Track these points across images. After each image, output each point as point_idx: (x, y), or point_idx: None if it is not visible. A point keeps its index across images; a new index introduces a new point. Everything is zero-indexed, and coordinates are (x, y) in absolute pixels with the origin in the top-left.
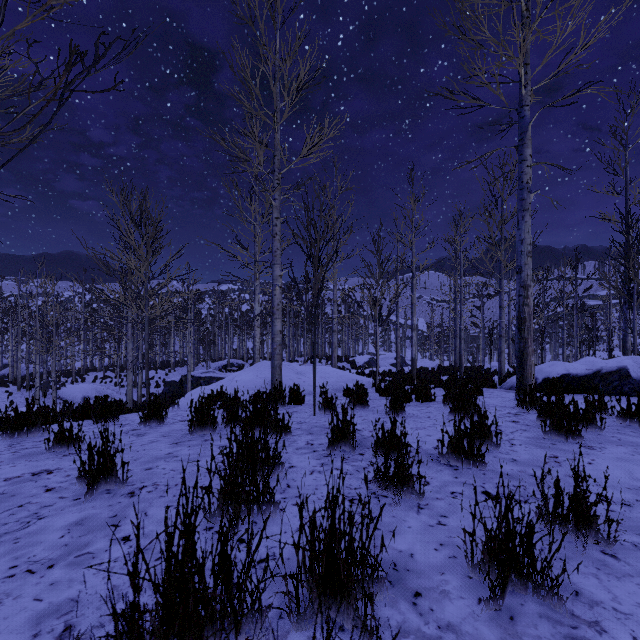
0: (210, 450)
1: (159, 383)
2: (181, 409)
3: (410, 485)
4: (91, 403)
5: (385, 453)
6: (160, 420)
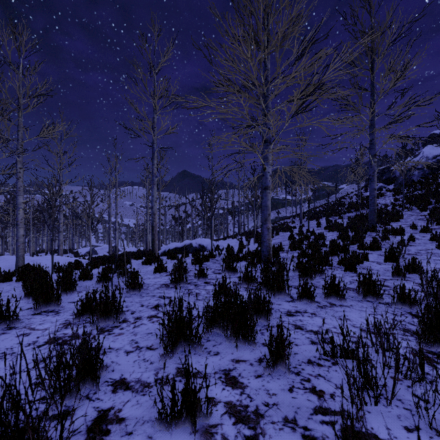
0: (4, 286)
1: None
2: None
3: (89, 276)
4: None
5: (82, 270)
6: None
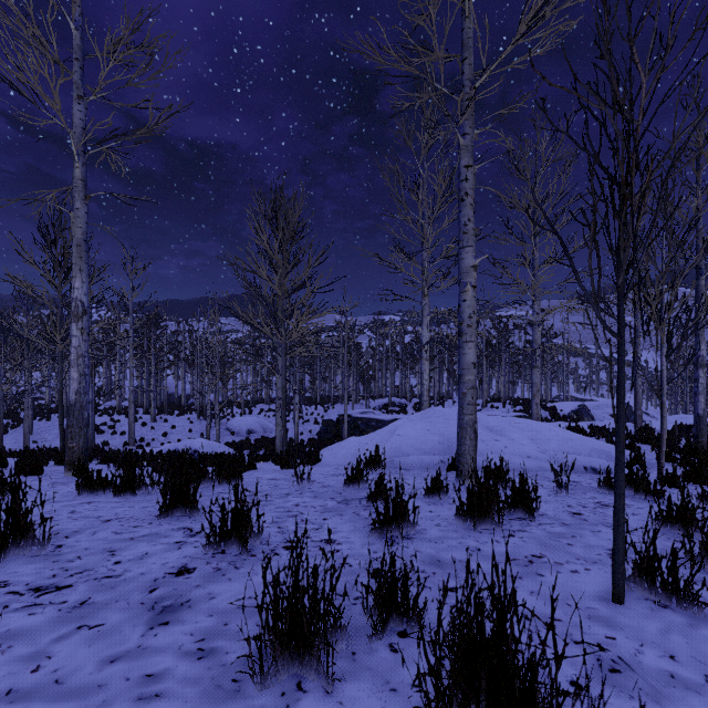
0: None
1: (318, 420)
2: (312, 486)
3: None
4: (254, 437)
5: None
6: (242, 544)
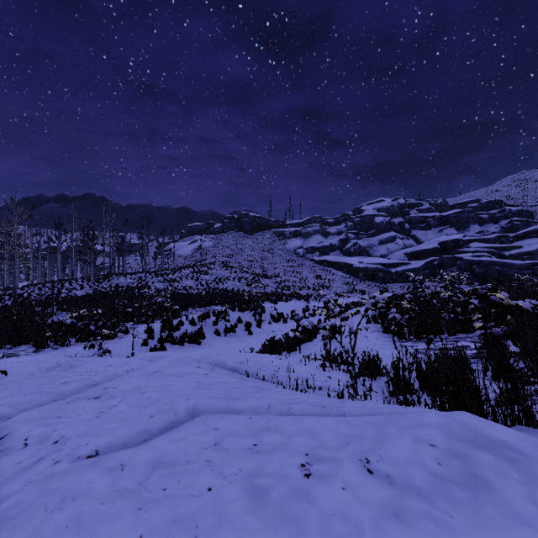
0: None
1: None
2: None
3: None
4: None
5: None
6: None
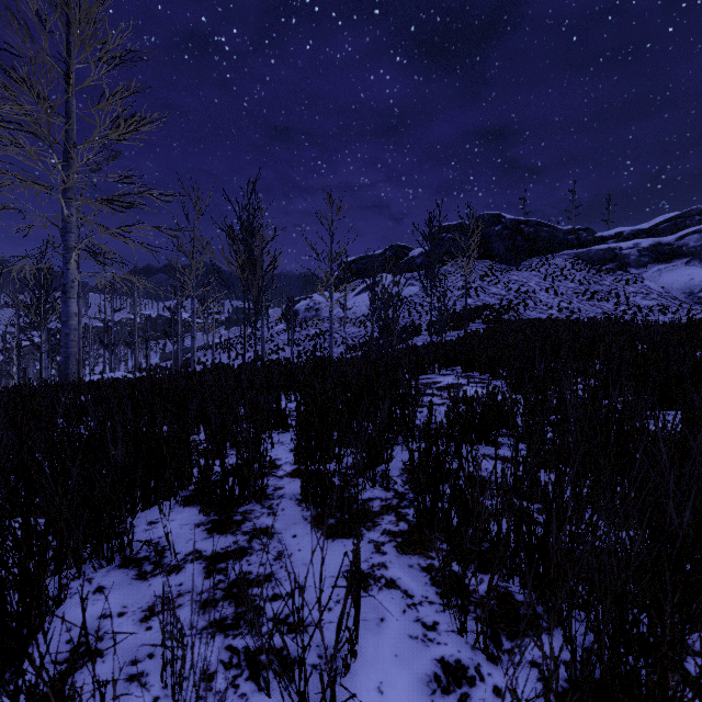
0: None
1: None
2: None
3: None
4: None
5: None
6: None
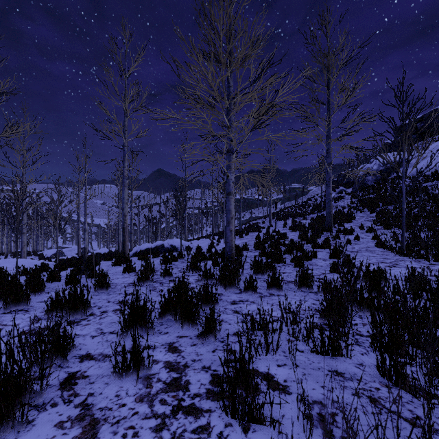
0: None
1: None
2: None
3: (57, 278)
4: None
5: (50, 272)
6: None
